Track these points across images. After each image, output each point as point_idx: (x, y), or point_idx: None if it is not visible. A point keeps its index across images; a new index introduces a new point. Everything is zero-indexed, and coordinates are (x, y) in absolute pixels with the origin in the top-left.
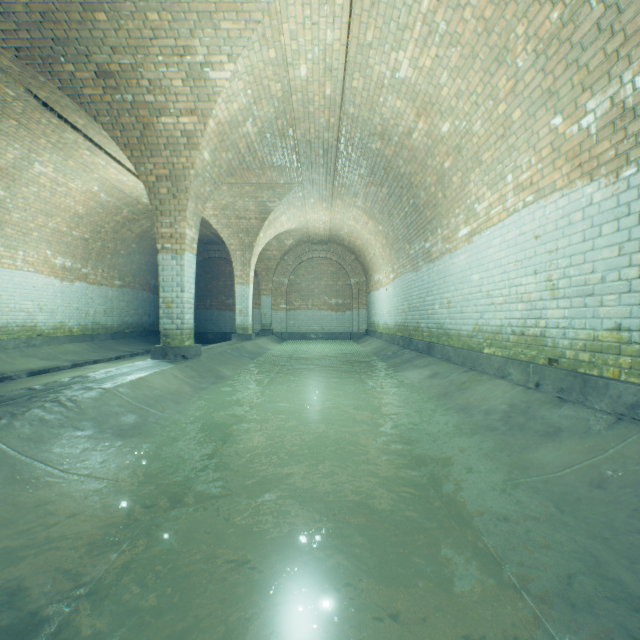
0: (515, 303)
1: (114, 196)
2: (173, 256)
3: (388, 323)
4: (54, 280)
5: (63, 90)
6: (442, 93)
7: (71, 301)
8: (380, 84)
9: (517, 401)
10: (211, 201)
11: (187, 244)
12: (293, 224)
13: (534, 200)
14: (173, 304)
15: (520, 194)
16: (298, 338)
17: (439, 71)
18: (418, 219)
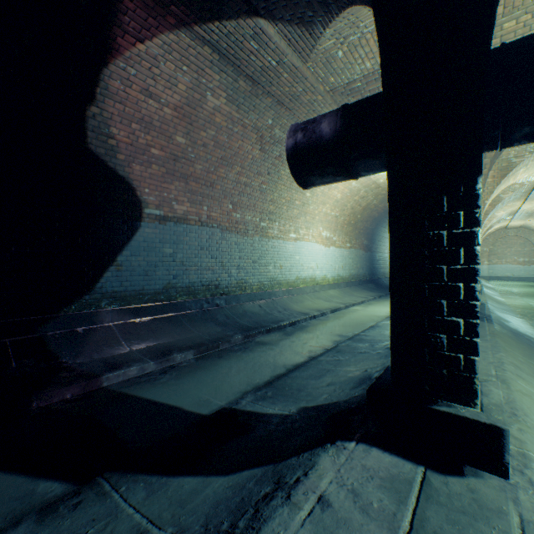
0: None
1: None
2: None
3: None
4: None
5: None
6: None
7: None
8: None
9: None
10: None
11: None
12: (498, 226)
13: None
14: None
15: None
16: (494, 280)
17: None
18: None
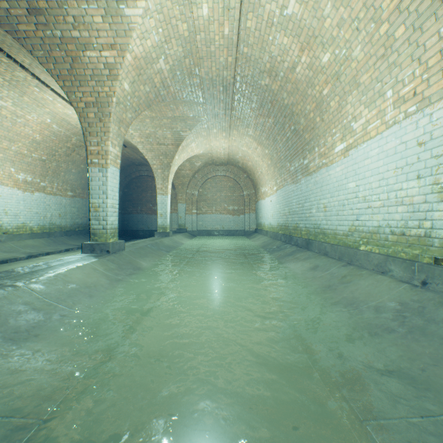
0: (395, 206)
1: (64, 127)
2: (100, 169)
3: (272, 224)
4: (17, 191)
5: (1, 26)
6: (325, 24)
7: (31, 207)
8: (270, 23)
9: (407, 299)
10: (138, 131)
11: (111, 159)
12: (201, 150)
13: (418, 109)
14: (100, 208)
15: (401, 106)
16: (205, 235)
17: (323, 2)
18: (298, 141)
